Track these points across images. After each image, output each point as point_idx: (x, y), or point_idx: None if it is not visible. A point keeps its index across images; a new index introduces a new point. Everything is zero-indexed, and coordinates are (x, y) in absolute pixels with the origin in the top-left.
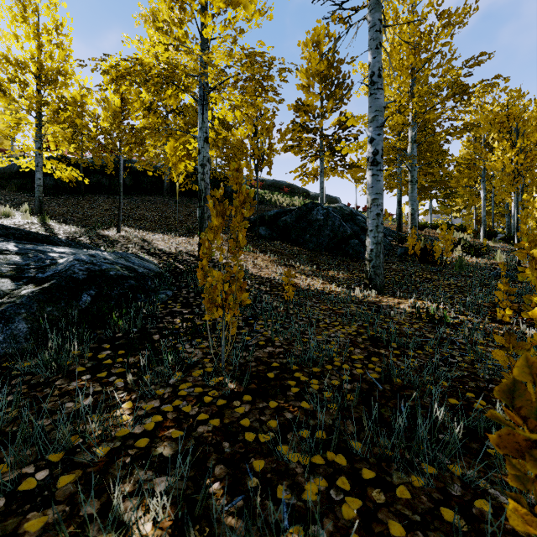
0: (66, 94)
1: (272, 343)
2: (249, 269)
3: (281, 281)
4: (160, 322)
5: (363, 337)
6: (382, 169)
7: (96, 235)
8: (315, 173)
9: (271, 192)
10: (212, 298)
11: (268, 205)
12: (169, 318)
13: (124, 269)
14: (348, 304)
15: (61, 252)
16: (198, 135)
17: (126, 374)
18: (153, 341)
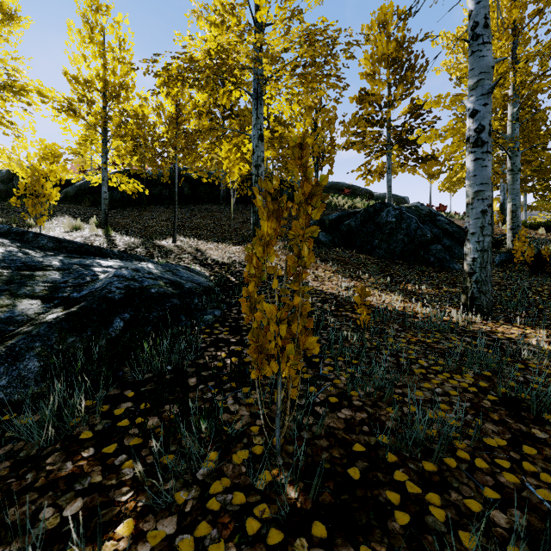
0: (128, 108)
1: (348, 401)
2: (309, 282)
3: (348, 298)
4: (201, 356)
5: (491, 398)
6: (489, 151)
7: (153, 245)
8: (380, 170)
9: (330, 195)
10: (262, 345)
11: (328, 209)
12: (212, 350)
13: (168, 285)
14: (447, 335)
15: (107, 266)
16: (252, 133)
17: (132, 463)
18: (187, 387)
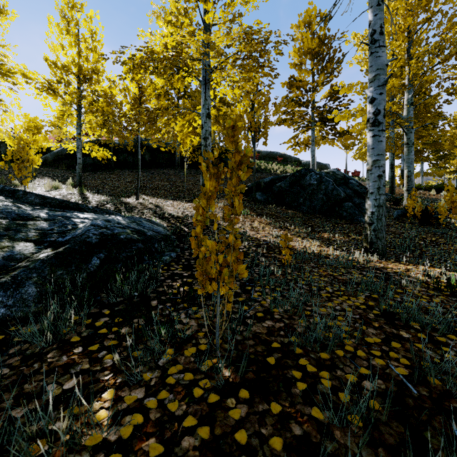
0: (99, 89)
1: (271, 315)
2: (247, 232)
3: (277, 243)
4: (160, 286)
5: (375, 312)
6: (384, 130)
7: (120, 202)
8: (306, 142)
9: (266, 162)
10: (205, 270)
11: (264, 173)
12: (169, 281)
13: (134, 233)
14: (349, 270)
15: (84, 218)
16: (201, 112)
17: (112, 354)
18: (150, 307)
